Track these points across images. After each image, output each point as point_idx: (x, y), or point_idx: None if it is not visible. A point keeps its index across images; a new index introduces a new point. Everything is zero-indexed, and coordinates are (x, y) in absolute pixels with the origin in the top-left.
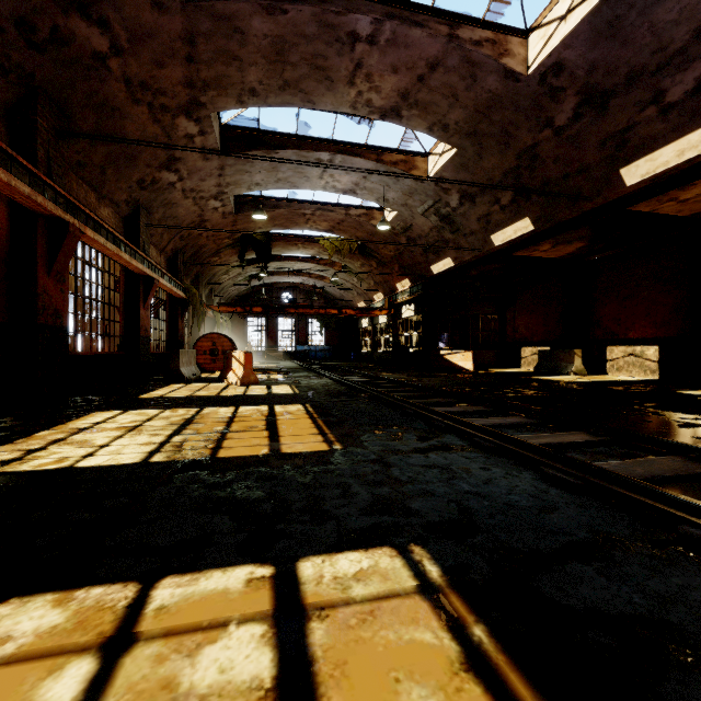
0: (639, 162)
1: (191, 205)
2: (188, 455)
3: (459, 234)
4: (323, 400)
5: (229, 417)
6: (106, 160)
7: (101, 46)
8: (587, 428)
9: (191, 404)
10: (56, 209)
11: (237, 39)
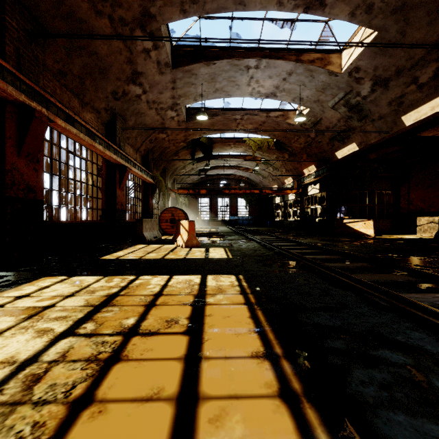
0: None
1: (154, 115)
2: (7, 436)
3: (366, 121)
4: (256, 269)
5: (154, 295)
6: (83, 72)
7: None
8: None
9: (132, 270)
10: (18, 94)
11: None
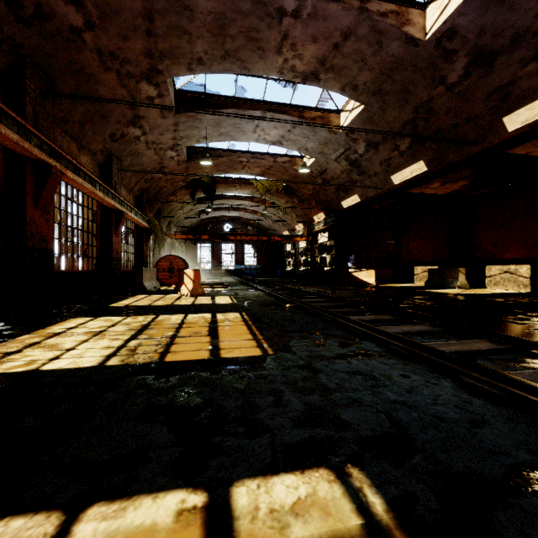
0: (519, 111)
1: (152, 154)
2: (140, 359)
3: (365, 176)
4: (256, 309)
5: (178, 324)
6: (84, 117)
7: (77, 22)
8: (489, 337)
9: (149, 312)
10: (41, 154)
11: (186, 16)
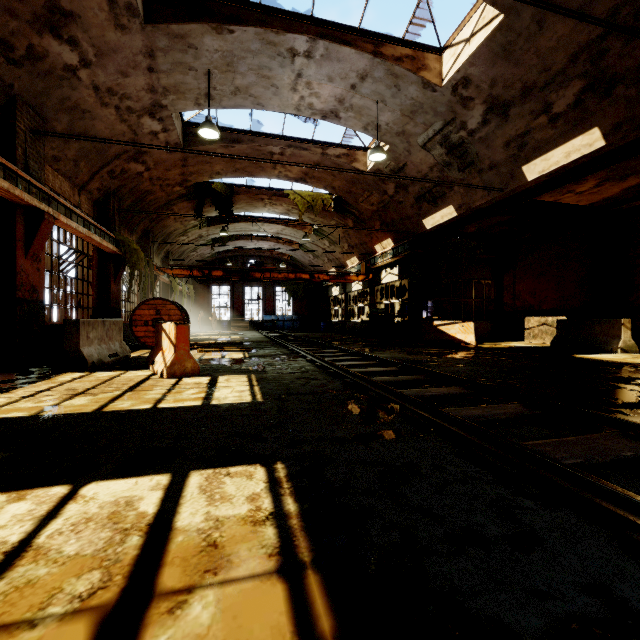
0: None
1: (115, 120)
2: None
3: (471, 171)
4: (315, 435)
5: None
6: None
7: None
8: None
9: None
10: None
11: None
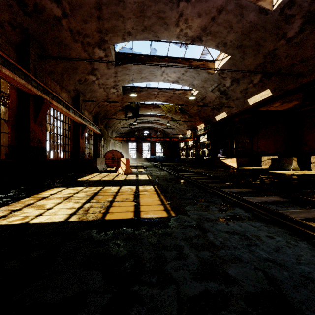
0: None
1: (102, 91)
2: (90, 217)
3: (230, 100)
4: (163, 183)
5: (115, 192)
6: (63, 70)
7: (57, 13)
8: None
9: (99, 184)
10: (37, 91)
11: (121, 6)
